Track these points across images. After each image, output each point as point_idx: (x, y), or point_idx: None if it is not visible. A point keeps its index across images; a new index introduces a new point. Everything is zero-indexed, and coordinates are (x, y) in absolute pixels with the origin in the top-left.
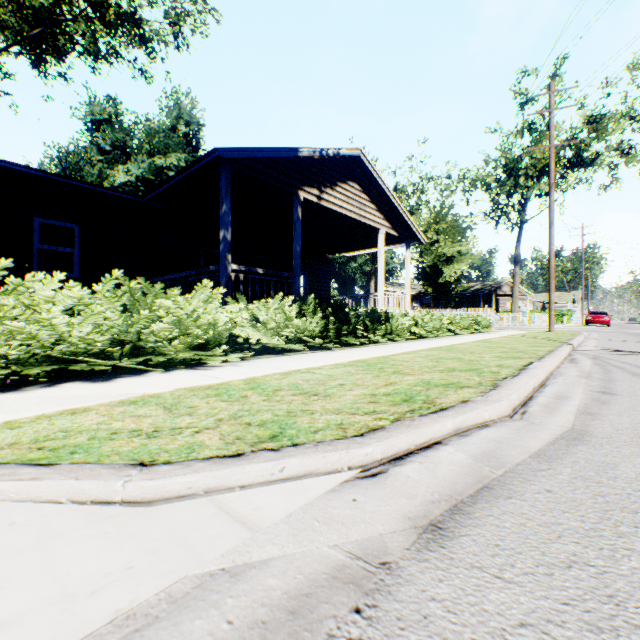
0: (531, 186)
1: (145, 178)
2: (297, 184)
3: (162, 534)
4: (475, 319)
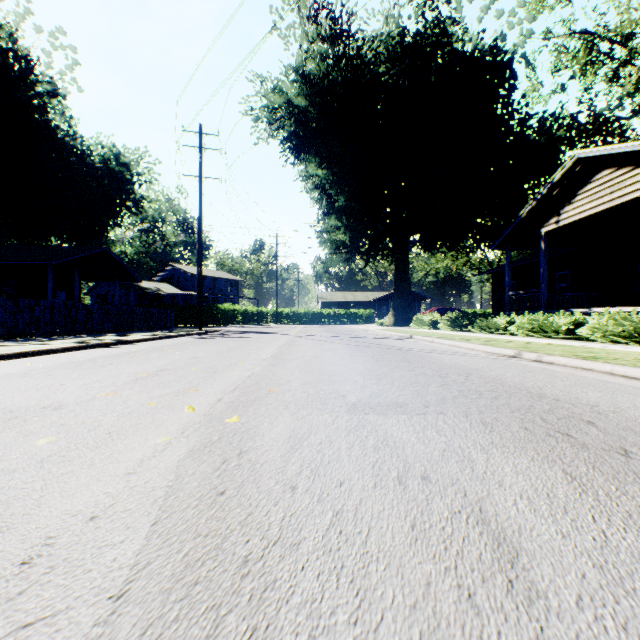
0: None
1: None
2: (539, 226)
3: None
4: None
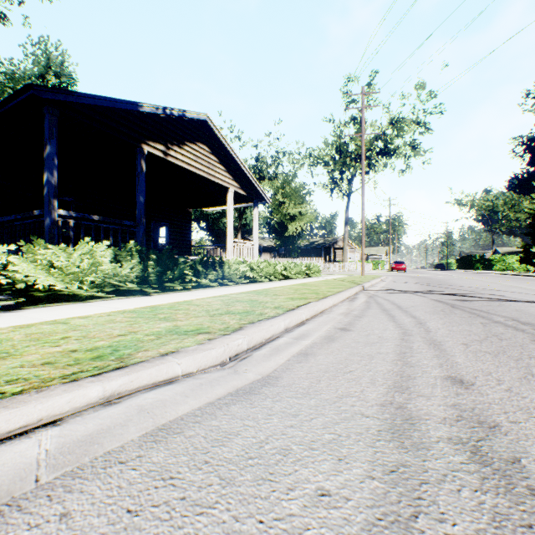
0: (355, 166)
1: None
2: (141, 138)
3: None
4: (308, 266)
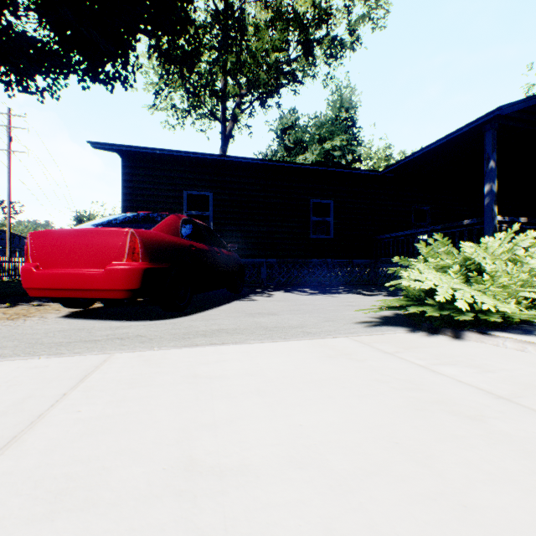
0: None
1: (316, 161)
2: None
3: None
4: None
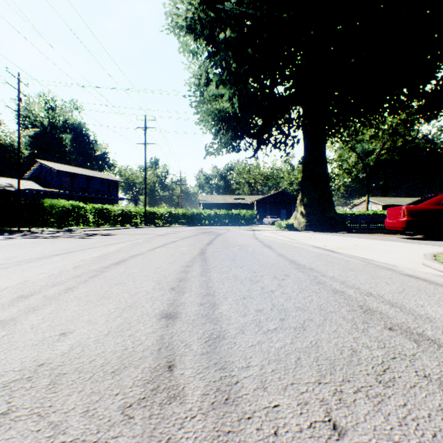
0: None
1: None
2: None
3: (408, 265)
4: None
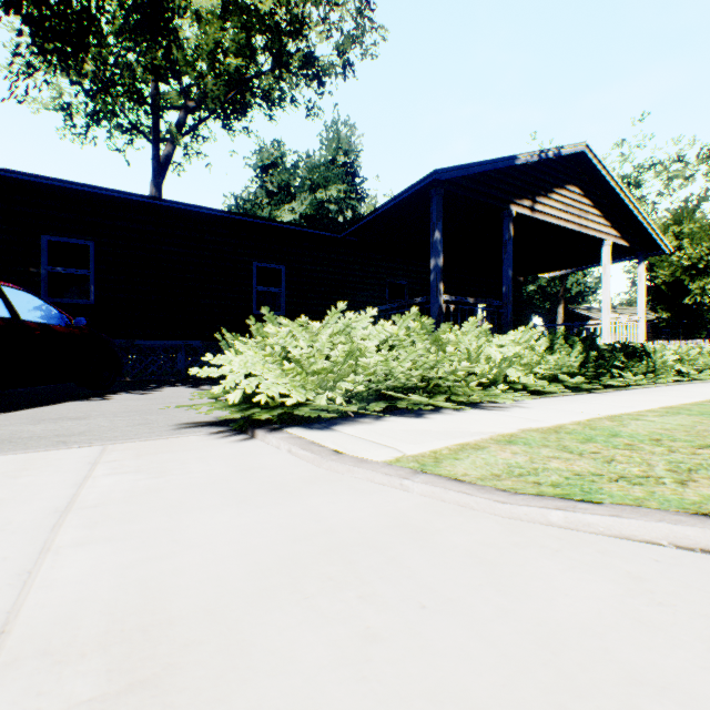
0: None
1: (307, 215)
2: (508, 197)
3: None
4: None
